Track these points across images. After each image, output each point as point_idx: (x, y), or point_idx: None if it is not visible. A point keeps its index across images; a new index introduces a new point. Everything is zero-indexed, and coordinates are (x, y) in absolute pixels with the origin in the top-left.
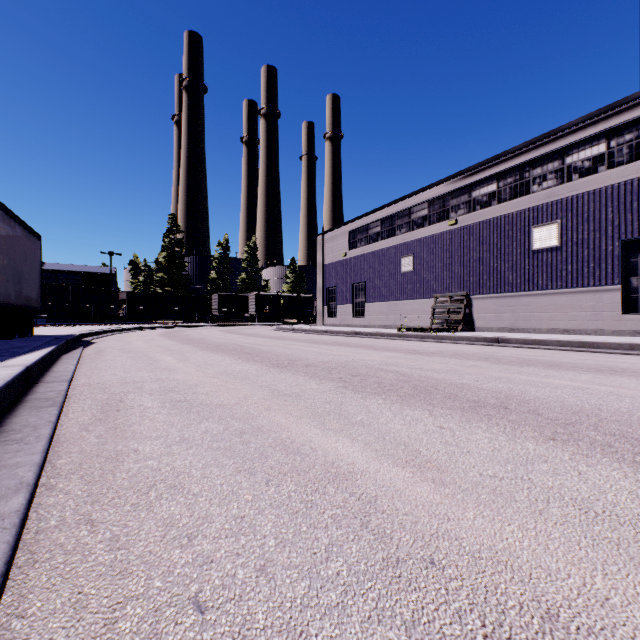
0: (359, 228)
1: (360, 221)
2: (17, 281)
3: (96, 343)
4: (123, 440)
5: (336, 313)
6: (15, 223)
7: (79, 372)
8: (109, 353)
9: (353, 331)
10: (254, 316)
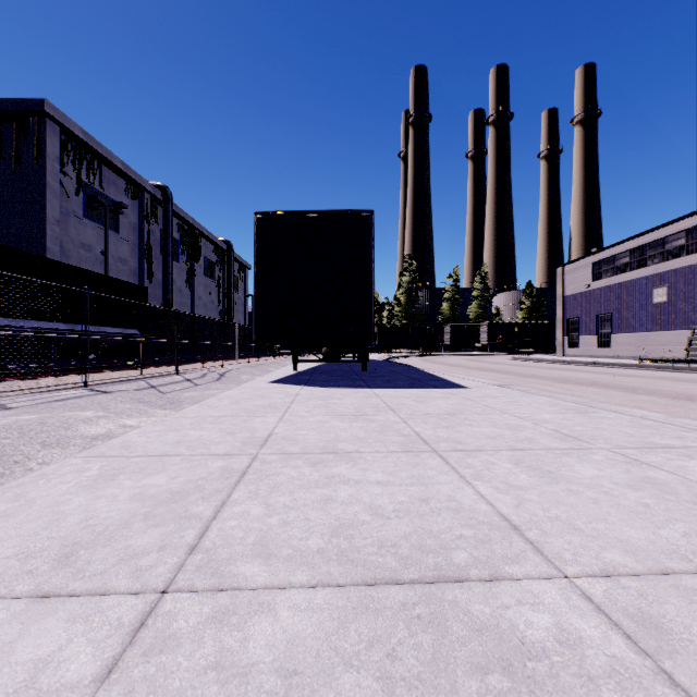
0: (604, 259)
1: (605, 252)
2: None
3: None
4: None
5: (578, 344)
6: None
7: None
8: None
9: (590, 361)
10: (486, 346)
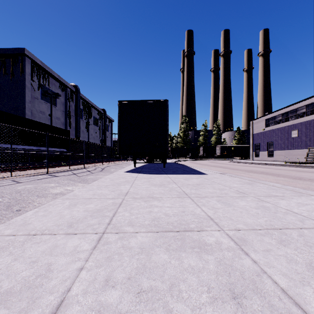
0: (270, 117)
1: (271, 115)
2: None
3: None
4: None
5: (259, 155)
6: None
7: None
8: None
9: (263, 163)
10: (219, 156)
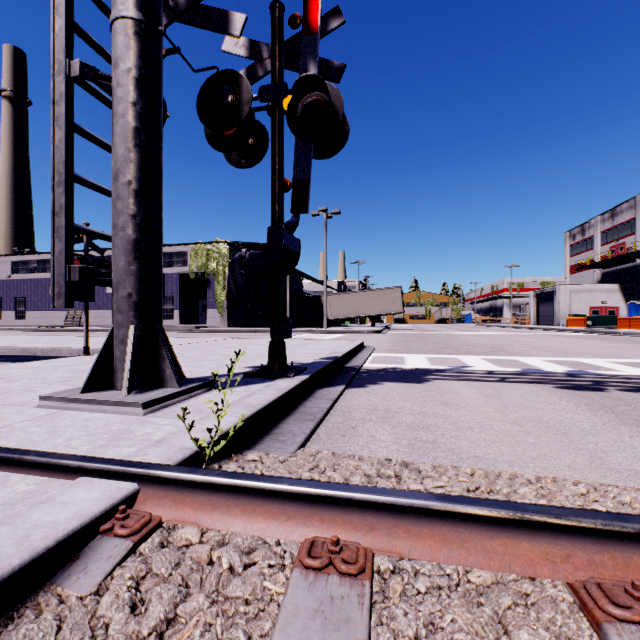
0: (21, 261)
1: (22, 257)
2: None
3: None
4: None
5: (1, 317)
6: None
7: None
8: None
9: (8, 328)
10: None
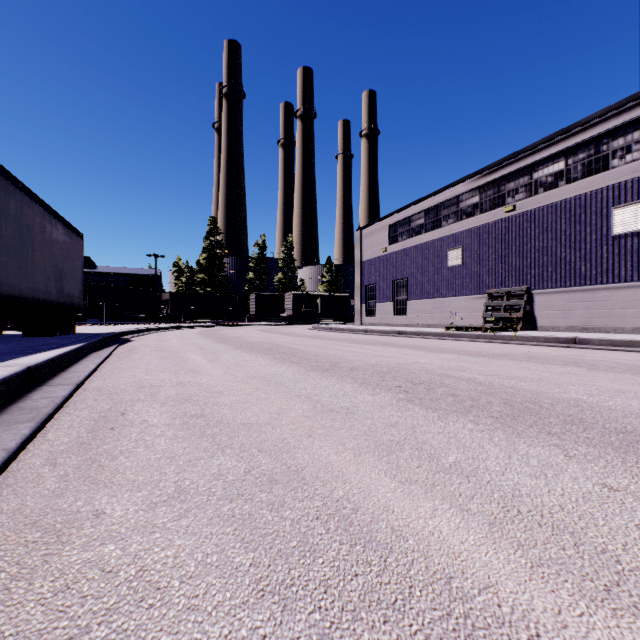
0: (400, 221)
1: (401, 213)
2: (58, 278)
3: (133, 341)
4: (91, 488)
5: (375, 312)
6: (56, 221)
7: (98, 372)
8: (140, 351)
9: (395, 330)
10: (290, 315)
